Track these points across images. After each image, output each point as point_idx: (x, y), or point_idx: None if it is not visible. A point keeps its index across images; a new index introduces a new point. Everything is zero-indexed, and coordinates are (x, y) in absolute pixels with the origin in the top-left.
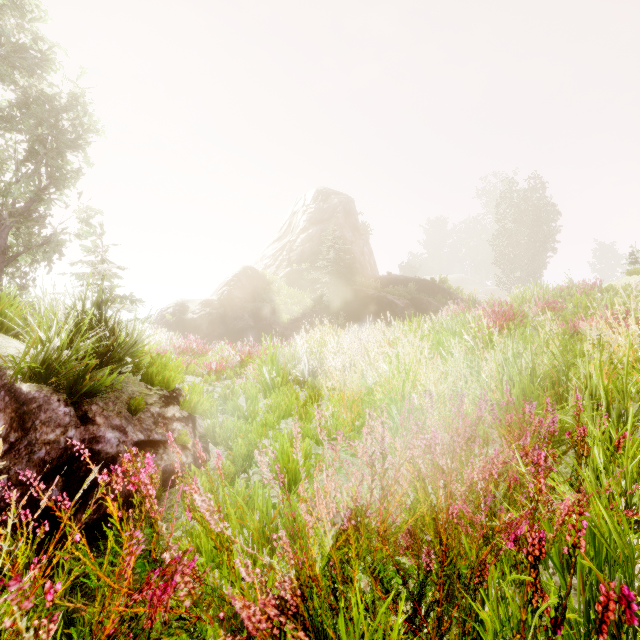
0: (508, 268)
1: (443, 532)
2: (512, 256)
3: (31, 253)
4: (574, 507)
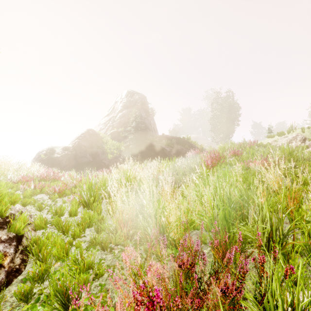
0: (217, 132)
1: None
2: (219, 127)
3: None
4: None
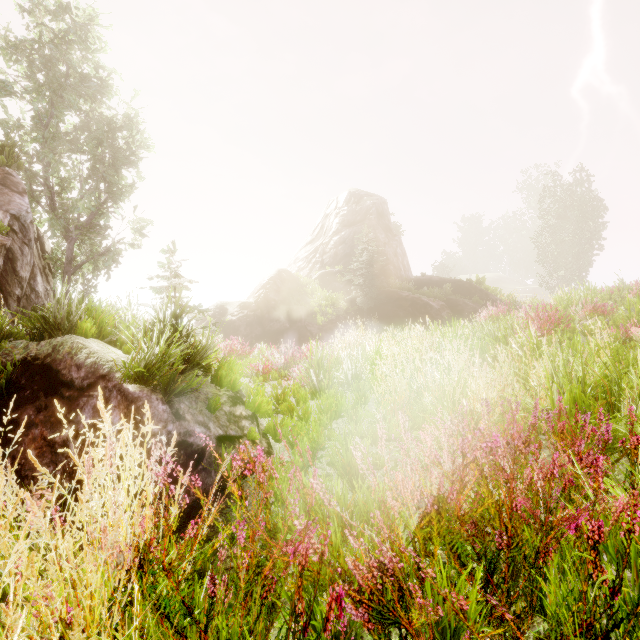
0: (550, 267)
1: (508, 521)
2: (555, 254)
3: (92, 262)
4: (628, 505)
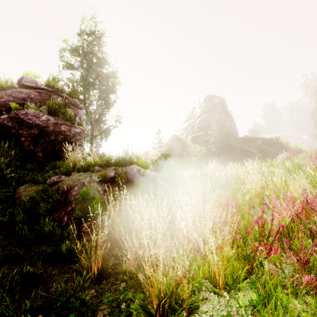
0: None
1: None
2: None
3: (99, 134)
4: None
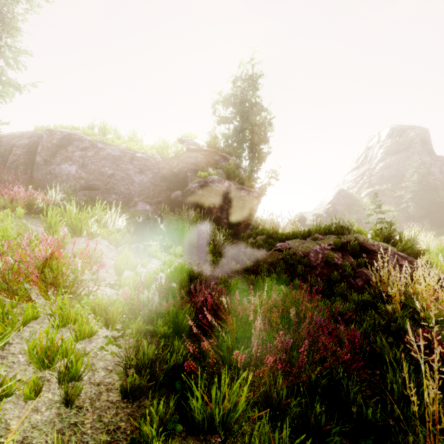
0: None
1: None
2: None
3: None
4: None
